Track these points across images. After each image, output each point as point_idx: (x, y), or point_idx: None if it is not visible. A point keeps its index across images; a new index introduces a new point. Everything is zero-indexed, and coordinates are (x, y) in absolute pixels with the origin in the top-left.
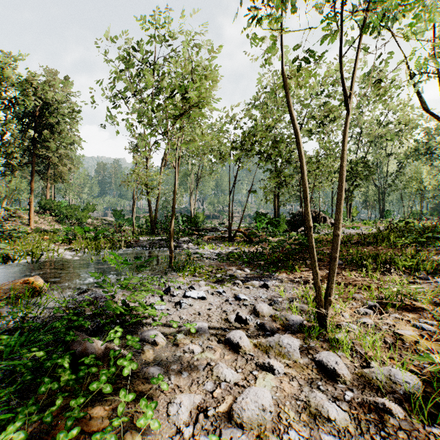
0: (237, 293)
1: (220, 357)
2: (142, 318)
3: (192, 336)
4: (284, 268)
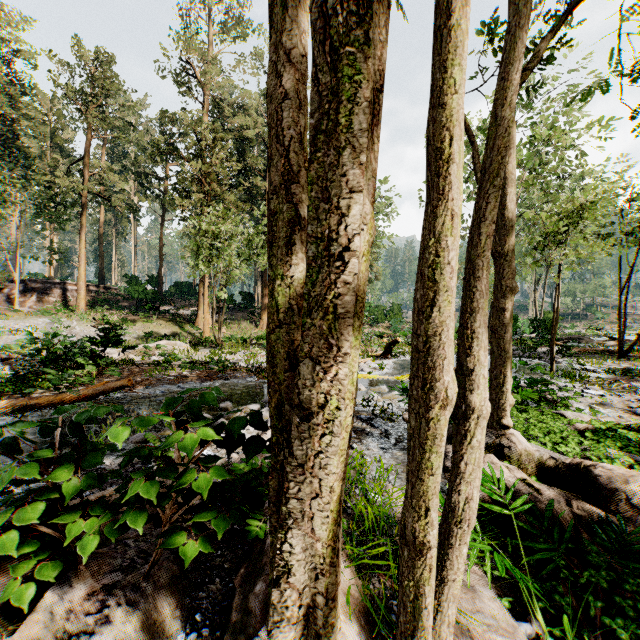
0: (638, 398)
1: (627, 416)
2: (566, 391)
3: (601, 407)
4: None
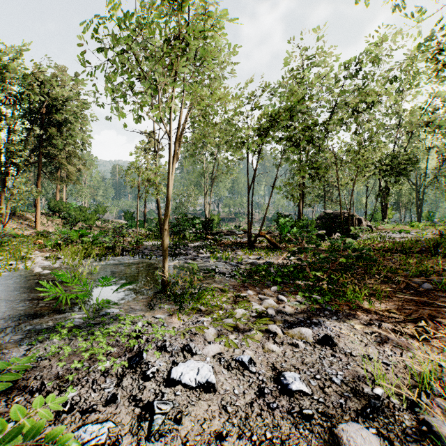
0: (278, 362)
1: None
2: None
3: None
4: (338, 294)
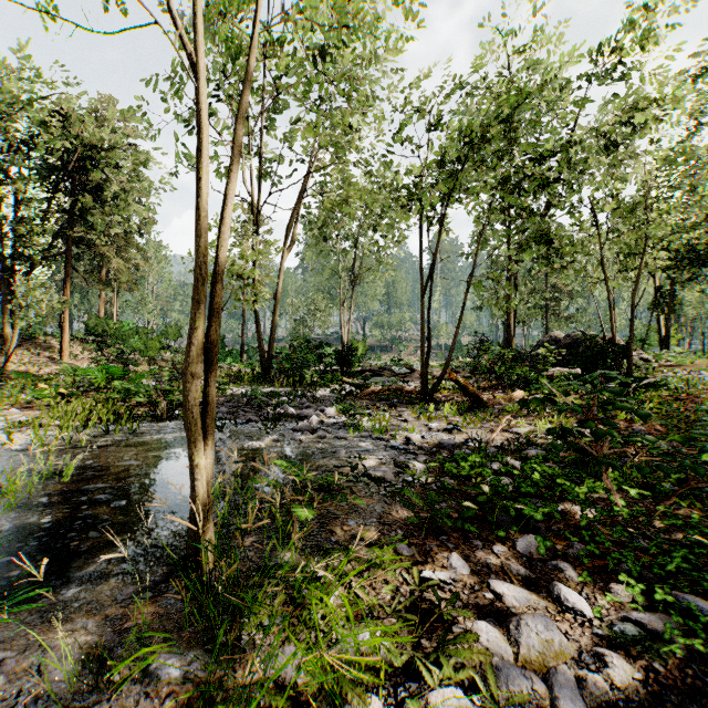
0: None
1: None
2: None
3: None
4: None
